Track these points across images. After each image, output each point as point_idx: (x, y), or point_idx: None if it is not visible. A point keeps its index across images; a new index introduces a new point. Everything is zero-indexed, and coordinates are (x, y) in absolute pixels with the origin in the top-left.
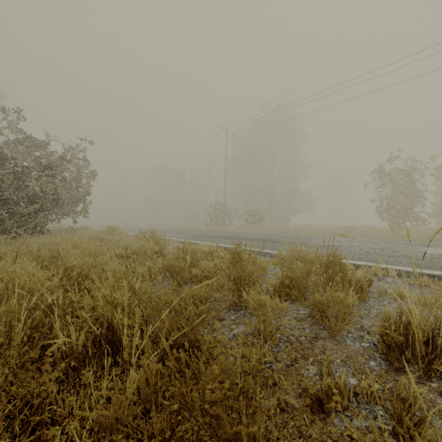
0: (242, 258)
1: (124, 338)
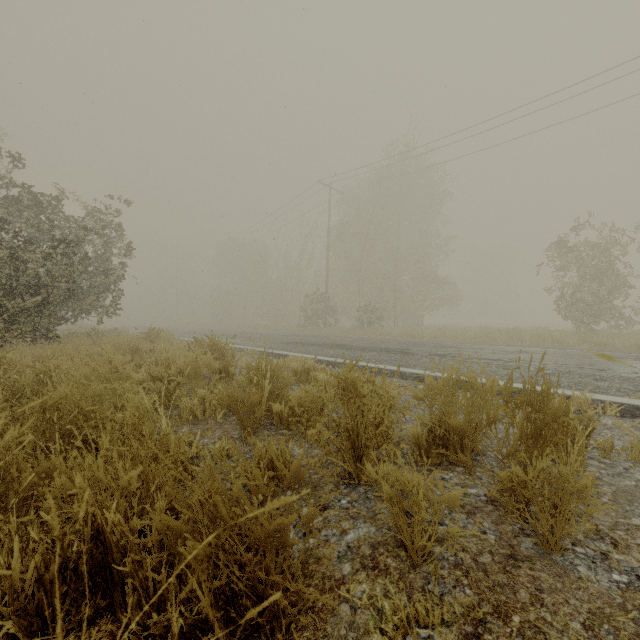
0: (362, 391)
1: None
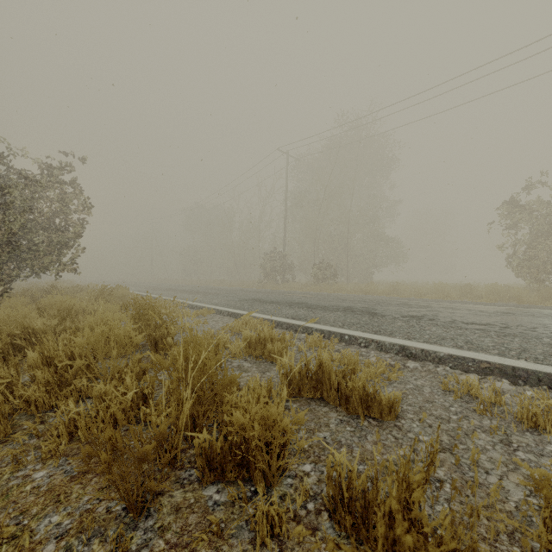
0: None
1: None
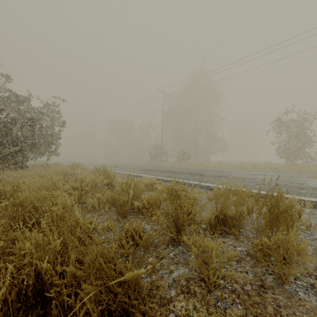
0: (180, 196)
1: None
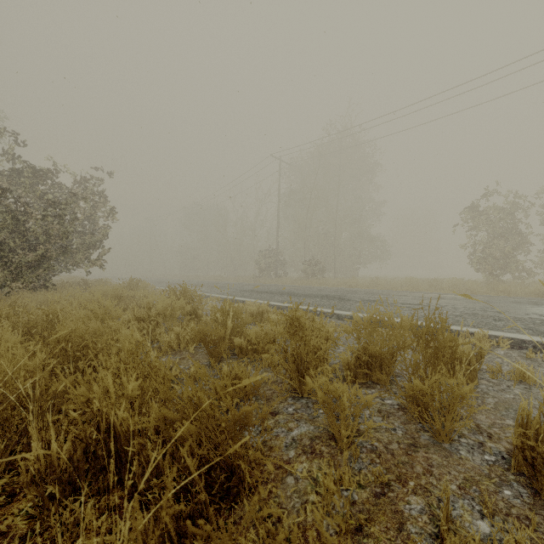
0: (304, 326)
1: (111, 475)
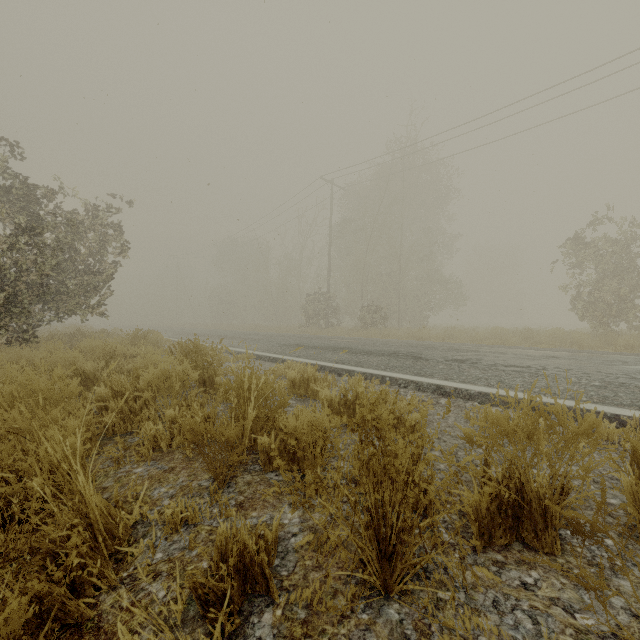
0: (394, 446)
1: None
